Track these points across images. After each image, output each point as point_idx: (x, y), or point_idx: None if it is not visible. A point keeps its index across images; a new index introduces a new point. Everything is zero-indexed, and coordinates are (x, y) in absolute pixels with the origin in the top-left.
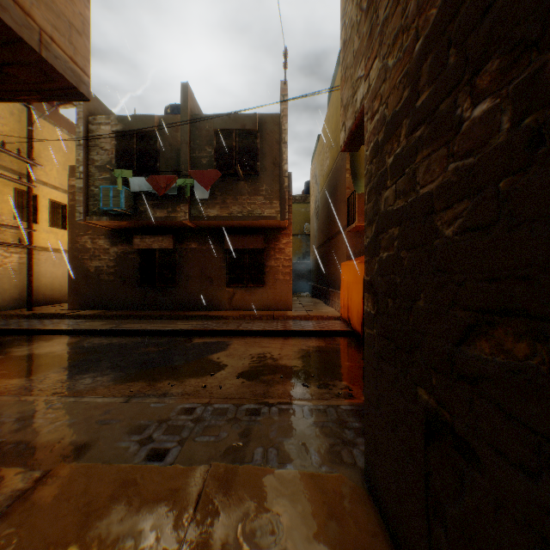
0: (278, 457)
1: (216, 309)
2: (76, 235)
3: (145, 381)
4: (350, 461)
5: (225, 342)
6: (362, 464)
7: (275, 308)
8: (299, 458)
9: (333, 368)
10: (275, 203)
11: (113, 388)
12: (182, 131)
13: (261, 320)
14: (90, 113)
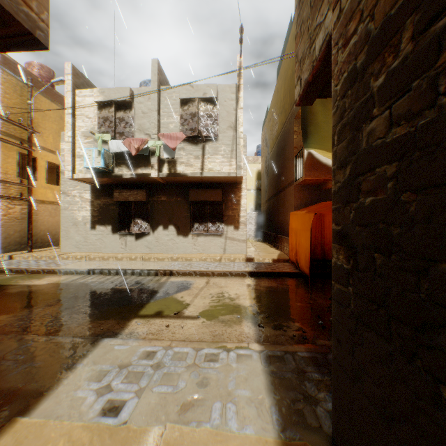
0: (236, 416)
1: (182, 252)
2: (66, 190)
3: (115, 319)
4: (314, 423)
5: (189, 282)
6: (328, 428)
7: (232, 252)
8: (259, 418)
9: (286, 308)
10: (232, 161)
11: (85, 325)
12: (153, 101)
13: (220, 261)
14: (77, 88)
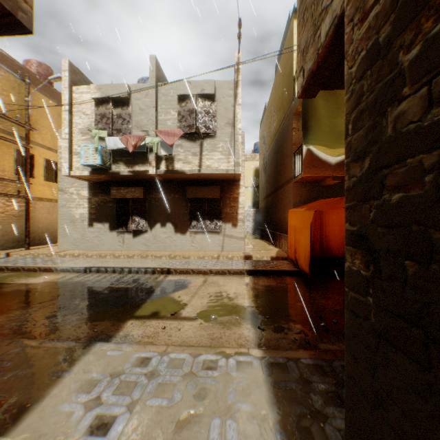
0: (237, 435)
1: (179, 250)
2: (64, 187)
3: (110, 320)
4: None
5: (186, 280)
6: None
7: (230, 249)
8: (263, 437)
9: (286, 309)
10: (230, 158)
11: (79, 327)
12: (150, 97)
13: (218, 259)
14: (74, 84)
